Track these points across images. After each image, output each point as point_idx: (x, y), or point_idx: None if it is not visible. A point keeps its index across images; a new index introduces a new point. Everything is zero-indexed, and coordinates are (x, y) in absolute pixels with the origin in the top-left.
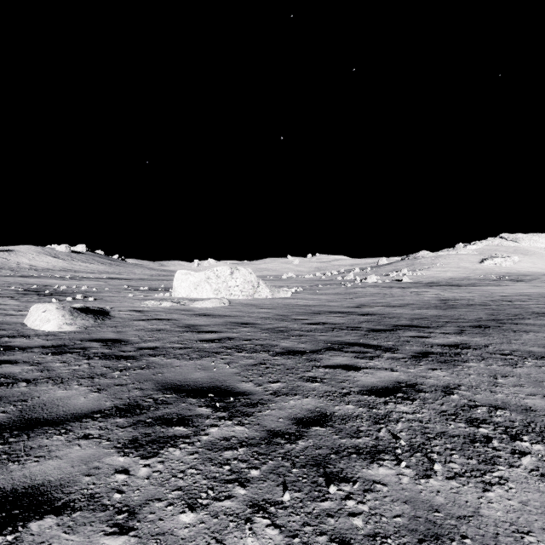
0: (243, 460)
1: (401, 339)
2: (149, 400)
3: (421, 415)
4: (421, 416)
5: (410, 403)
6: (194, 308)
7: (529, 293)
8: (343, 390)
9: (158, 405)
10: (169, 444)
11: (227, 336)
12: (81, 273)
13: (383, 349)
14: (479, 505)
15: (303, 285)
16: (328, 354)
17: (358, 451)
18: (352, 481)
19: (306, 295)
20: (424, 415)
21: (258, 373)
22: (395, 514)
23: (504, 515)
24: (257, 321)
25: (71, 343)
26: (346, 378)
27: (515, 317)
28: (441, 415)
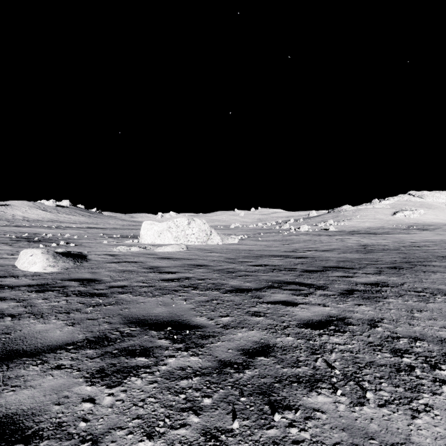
0: (196, 389)
1: (330, 278)
2: (116, 333)
3: (352, 346)
4: (352, 347)
5: (341, 335)
6: (157, 252)
7: (433, 240)
8: (283, 323)
9: (124, 338)
10: (132, 373)
11: (185, 276)
12: (65, 224)
13: (316, 287)
14: (409, 432)
15: (248, 233)
16: (269, 292)
17: (299, 380)
18: (295, 409)
19: (250, 242)
20: (354, 346)
21: (210, 308)
22: (334, 442)
23: (433, 442)
24: (210, 263)
25: (53, 282)
26: (285, 313)
27: (424, 259)
28: (369, 345)
